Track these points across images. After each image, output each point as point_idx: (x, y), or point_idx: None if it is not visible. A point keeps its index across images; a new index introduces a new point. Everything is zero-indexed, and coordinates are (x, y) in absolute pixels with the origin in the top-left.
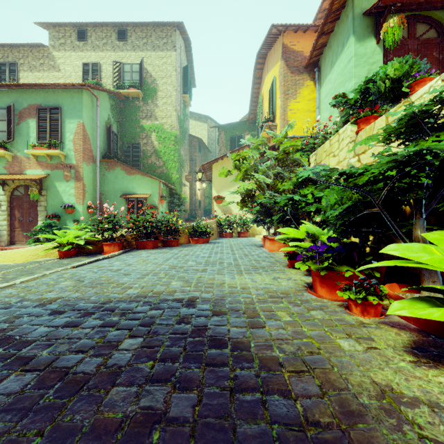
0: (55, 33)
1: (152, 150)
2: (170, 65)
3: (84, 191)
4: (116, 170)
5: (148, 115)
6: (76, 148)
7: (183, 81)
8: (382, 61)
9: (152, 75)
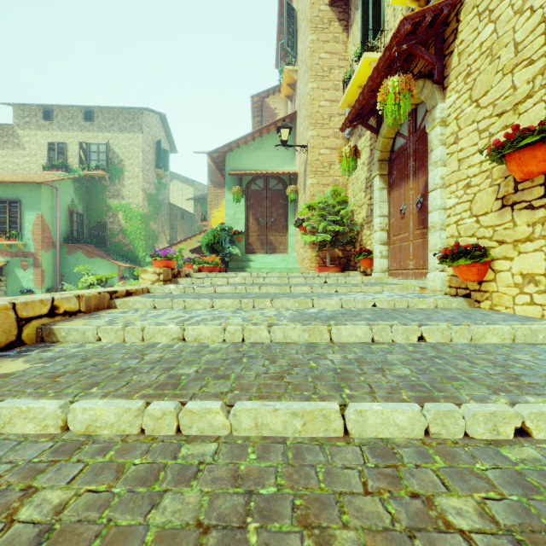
0: (20, 112)
1: (119, 228)
2: (137, 147)
3: (43, 276)
4: (78, 253)
5: (115, 194)
6: (35, 237)
7: (156, 155)
8: (244, 205)
9: (119, 155)
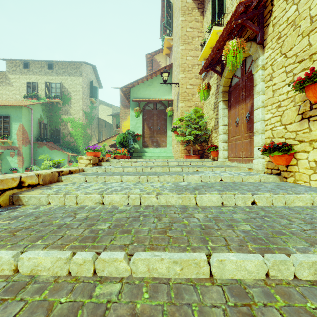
0: (10, 64)
1: (68, 132)
2: (78, 84)
3: (23, 160)
4: (44, 147)
5: (65, 112)
6: (18, 138)
7: (90, 89)
8: (141, 119)
9: (68, 90)
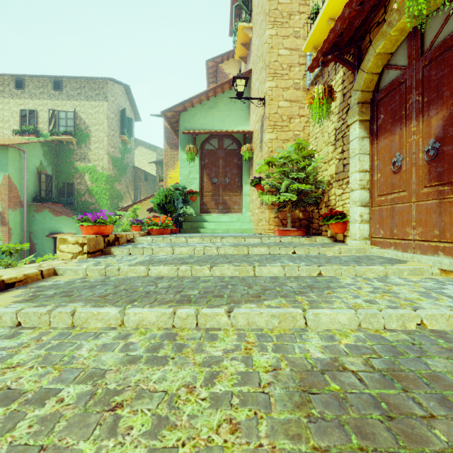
0: None
1: (86, 188)
2: (102, 114)
3: (10, 233)
4: (45, 212)
5: (81, 157)
6: (2, 197)
7: (121, 122)
8: (199, 165)
9: (86, 122)
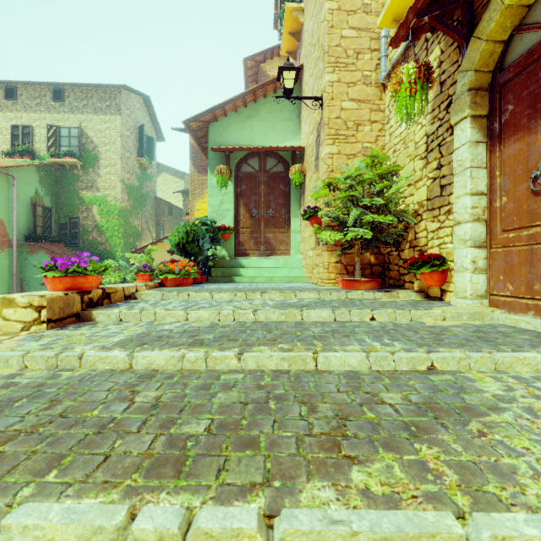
0: None
1: (94, 224)
2: (114, 130)
3: None
4: (40, 253)
5: (88, 185)
6: None
7: (139, 142)
8: (233, 192)
9: (94, 141)
